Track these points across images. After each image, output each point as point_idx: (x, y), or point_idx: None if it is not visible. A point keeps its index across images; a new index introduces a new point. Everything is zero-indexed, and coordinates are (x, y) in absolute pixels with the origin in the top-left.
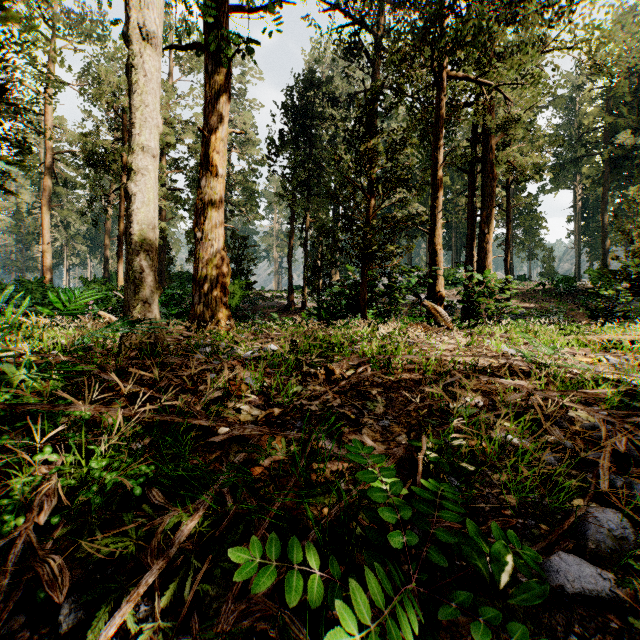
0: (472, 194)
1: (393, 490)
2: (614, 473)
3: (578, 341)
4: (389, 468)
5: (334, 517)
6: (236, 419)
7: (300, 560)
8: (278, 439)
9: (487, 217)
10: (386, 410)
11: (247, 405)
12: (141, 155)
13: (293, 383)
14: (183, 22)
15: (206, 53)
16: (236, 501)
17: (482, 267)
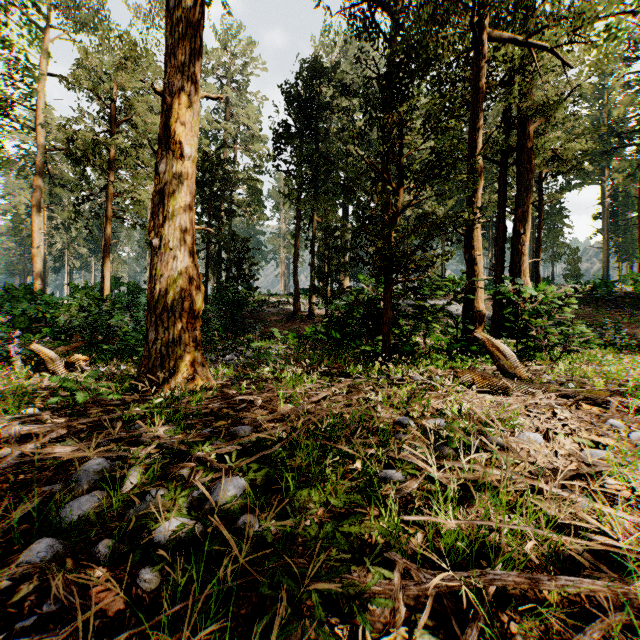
0: (504, 188)
1: None
2: None
3: None
4: None
5: None
6: None
7: None
8: None
9: (522, 215)
10: None
11: None
12: None
13: None
14: None
15: None
16: None
17: (516, 273)
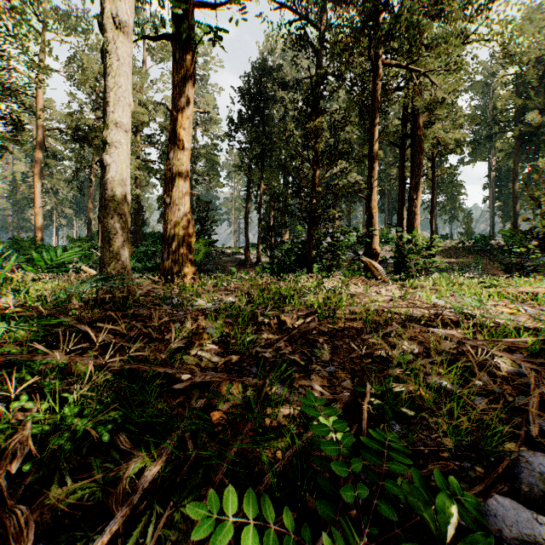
0: (402, 165)
1: (343, 443)
2: (540, 417)
3: (497, 293)
4: (339, 421)
5: (287, 461)
6: (198, 366)
7: (255, 514)
8: (235, 385)
9: (415, 185)
10: (332, 357)
11: (208, 353)
12: (115, 130)
13: (249, 332)
14: (155, 18)
15: (174, 43)
16: (197, 445)
17: (411, 228)
